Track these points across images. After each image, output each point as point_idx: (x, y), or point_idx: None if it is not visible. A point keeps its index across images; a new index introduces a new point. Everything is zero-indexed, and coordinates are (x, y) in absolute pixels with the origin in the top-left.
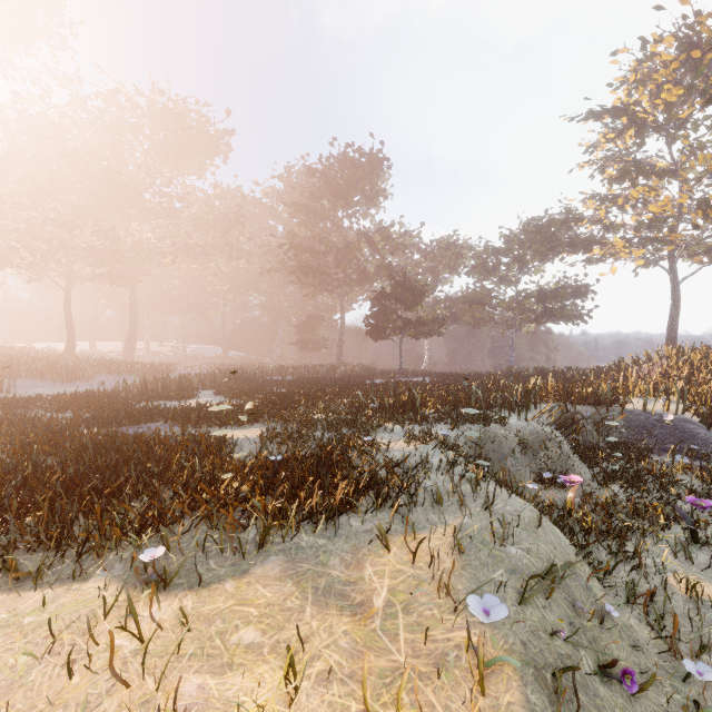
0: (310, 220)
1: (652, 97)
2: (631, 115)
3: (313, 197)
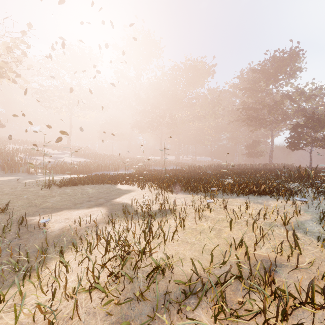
0: (253, 94)
1: None
2: None
3: (254, 83)
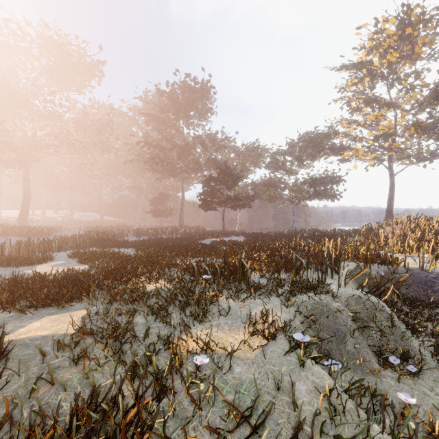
0: (160, 127)
1: (380, 57)
2: (368, 68)
3: (162, 110)
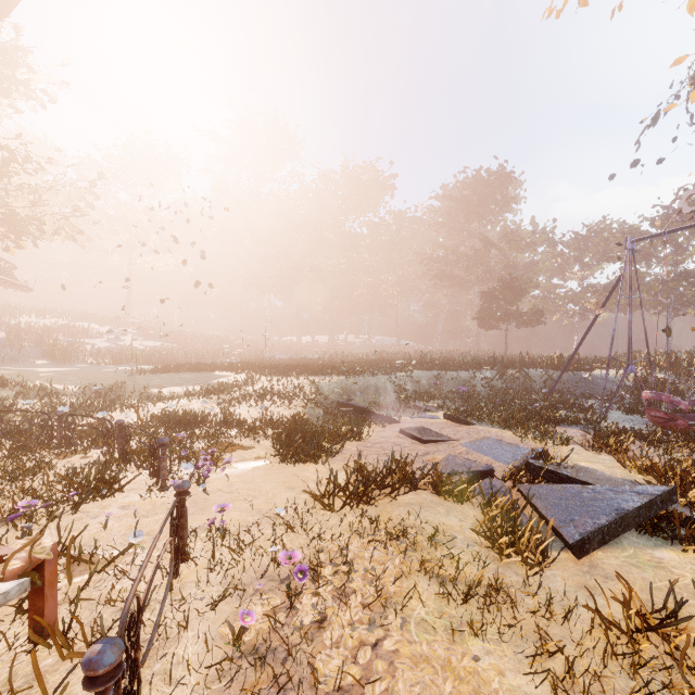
0: (451, 234)
1: None
2: None
3: (450, 217)
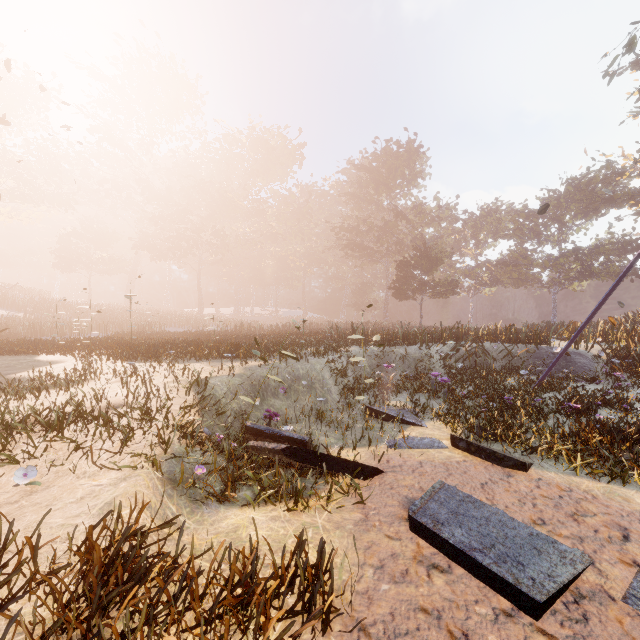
0: (360, 205)
1: None
2: None
3: (360, 187)
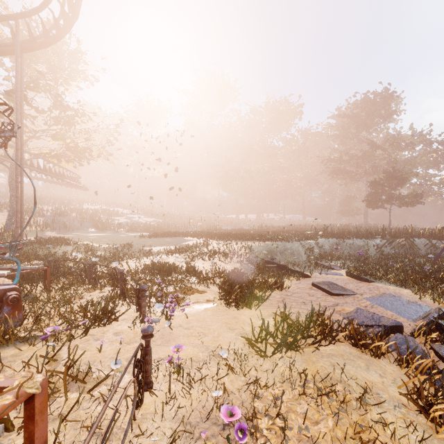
0: (344, 141)
1: None
2: None
3: (343, 129)
